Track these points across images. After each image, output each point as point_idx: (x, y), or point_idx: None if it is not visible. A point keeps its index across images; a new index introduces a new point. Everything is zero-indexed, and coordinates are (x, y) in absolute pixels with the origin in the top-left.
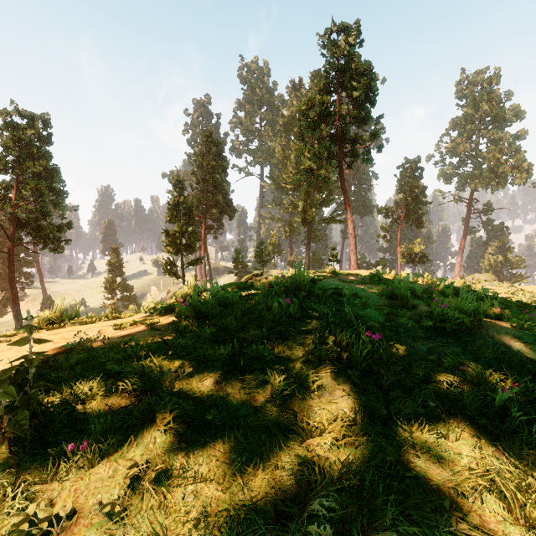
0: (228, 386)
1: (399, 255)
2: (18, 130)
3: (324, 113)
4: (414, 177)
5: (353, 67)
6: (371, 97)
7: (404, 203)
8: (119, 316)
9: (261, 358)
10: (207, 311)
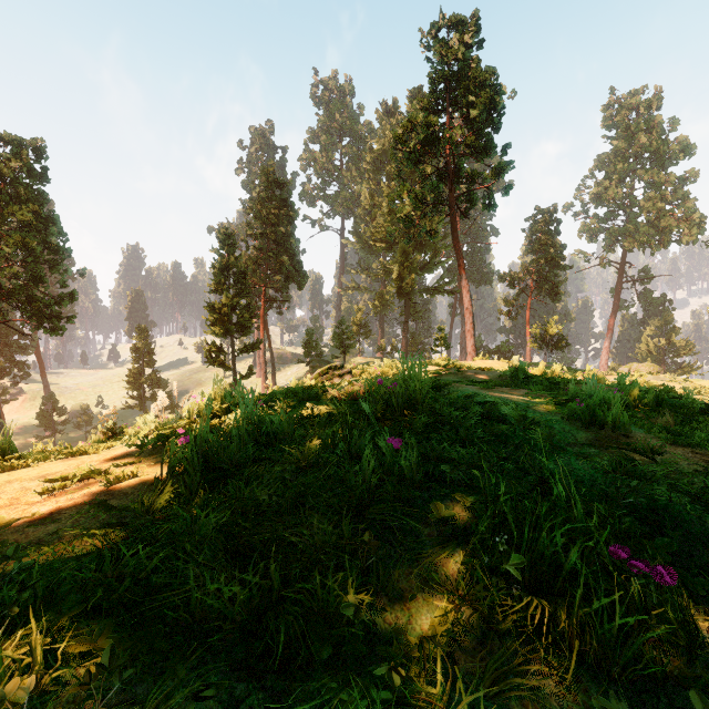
0: None
1: (528, 337)
2: None
3: (430, 139)
4: (549, 232)
5: (471, 75)
6: (494, 118)
7: (536, 268)
8: (85, 449)
9: (336, 617)
10: (228, 455)
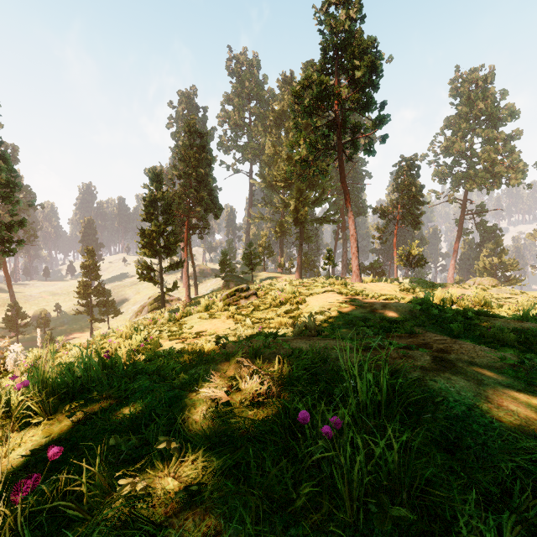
0: None
1: (395, 257)
2: None
3: (322, 95)
4: (411, 175)
5: (356, 43)
6: (374, 80)
7: (401, 203)
8: None
9: None
10: None
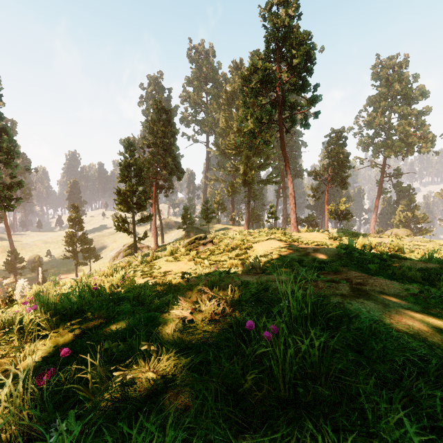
0: None
1: (326, 212)
2: None
3: (266, 79)
4: (340, 144)
5: (293, 36)
6: (309, 66)
7: (331, 167)
8: None
9: None
10: None
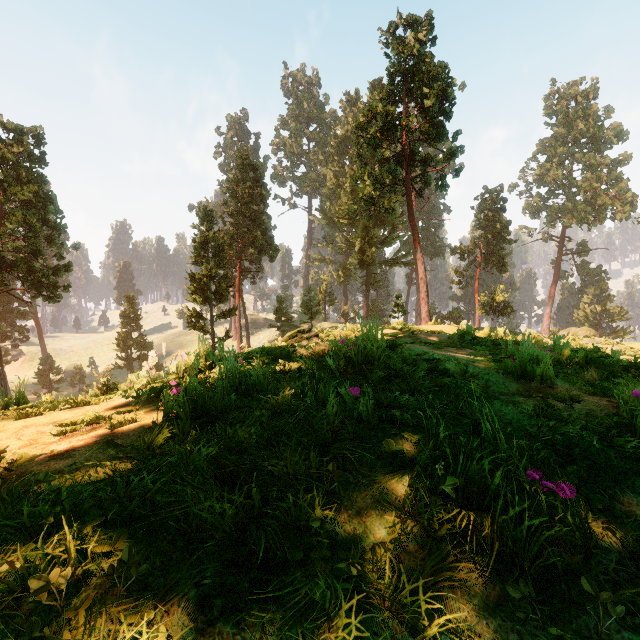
0: (226, 616)
1: (477, 304)
2: (3, 147)
3: (388, 127)
4: (496, 209)
5: (425, 69)
6: (446, 108)
7: (484, 242)
8: (87, 400)
9: (305, 527)
10: (214, 403)
